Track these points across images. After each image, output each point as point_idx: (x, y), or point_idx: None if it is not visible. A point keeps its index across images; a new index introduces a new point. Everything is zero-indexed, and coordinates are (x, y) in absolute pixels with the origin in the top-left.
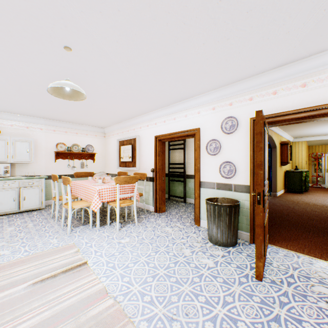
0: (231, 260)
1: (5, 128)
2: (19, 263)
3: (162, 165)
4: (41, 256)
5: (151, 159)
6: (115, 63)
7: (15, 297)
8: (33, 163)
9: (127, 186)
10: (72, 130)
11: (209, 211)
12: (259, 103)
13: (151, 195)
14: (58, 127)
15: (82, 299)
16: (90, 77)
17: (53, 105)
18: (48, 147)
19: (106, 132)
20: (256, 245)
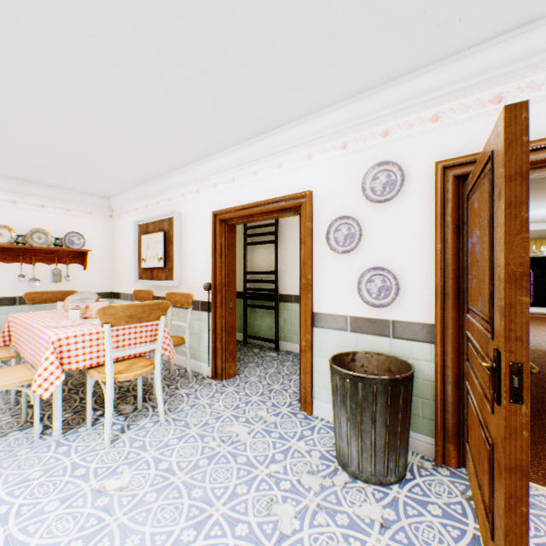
0: (409, 540)
1: None
2: None
3: (229, 276)
4: None
5: (206, 263)
6: None
7: None
8: None
9: (143, 327)
10: (31, 198)
11: (341, 394)
12: (457, 126)
13: (206, 341)
14: None
15: None
16: (6, 20)
17: None
18: None
19: (115, 208)
20: (507, 530)
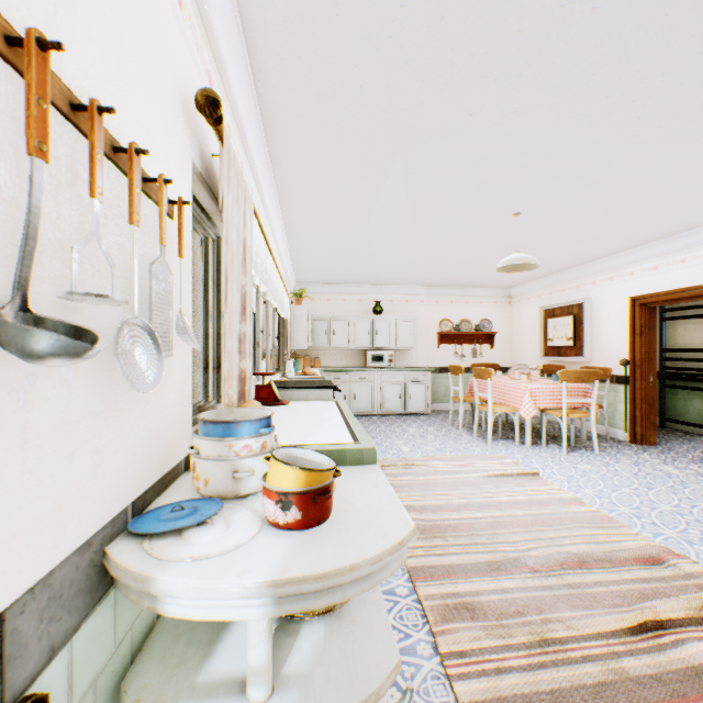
0: None
1: (385, 305)
2: (455, 458)
3: (648, 354)
4: (474, 458)
5: (620, 342)
6: (574, 212)
7: (477, 480)
8: (412, 350)
9: (575, 388)
10: (459, 298)
11: None
12: None
13: (620, 410)
14: (441, 296)
15: (552, 498)
16: (527, 232)
17: (450, 270)
18: (429, 327)
19: (513, 296)
20: None
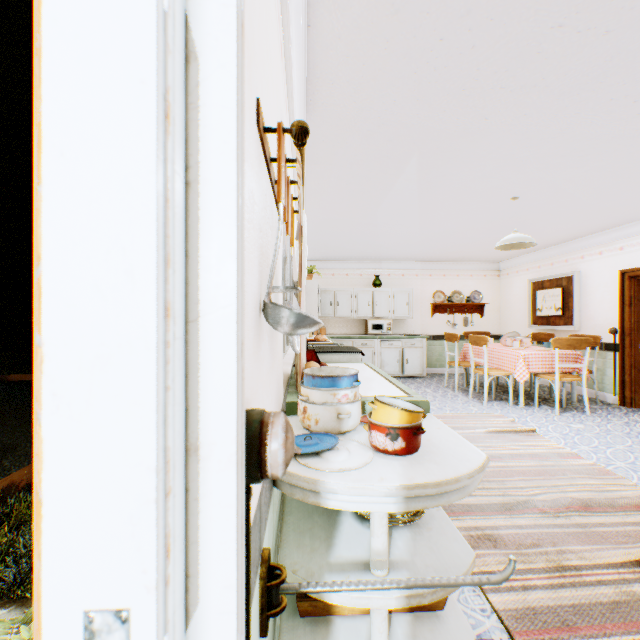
0: None
1: (383, 279)
2: (455, 416)
3: (637, 323)
4: (473, 416)
5: (609, 312)
6: (569, 195)
7: (479, 435)
8: (408, 319)
9: (566, 354)
10: (451, 272)
11: None
12: None
13: (609, 375)
14: (434, 270)
15: (551, 452)
16: (523, 213)
17: (446, 247)
18: (424, 298)
19: (502, 269)
20: None
